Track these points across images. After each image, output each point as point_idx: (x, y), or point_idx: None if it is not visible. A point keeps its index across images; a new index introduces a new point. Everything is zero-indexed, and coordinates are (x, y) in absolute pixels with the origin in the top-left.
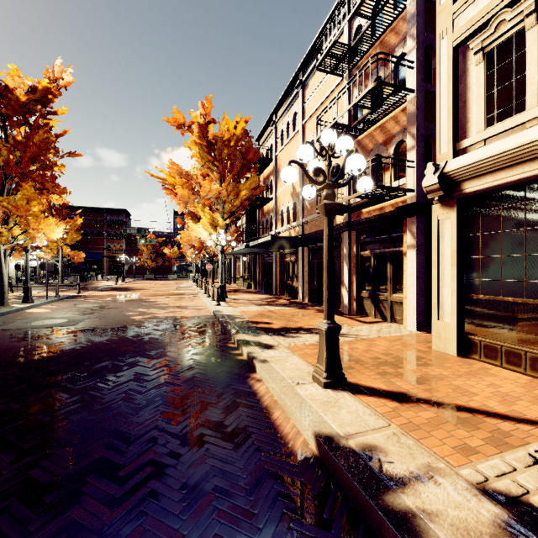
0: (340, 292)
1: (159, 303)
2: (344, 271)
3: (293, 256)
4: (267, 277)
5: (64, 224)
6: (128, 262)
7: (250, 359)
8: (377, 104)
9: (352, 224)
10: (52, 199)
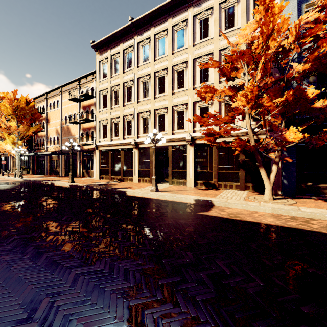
0: (77, 171)
1: None
2: (78, 164)
3: (57, 158)
4: (40, 167)
5: None
6: None
7: (52, 183)
8: (86, 120)
9: (81, 150)
10: None
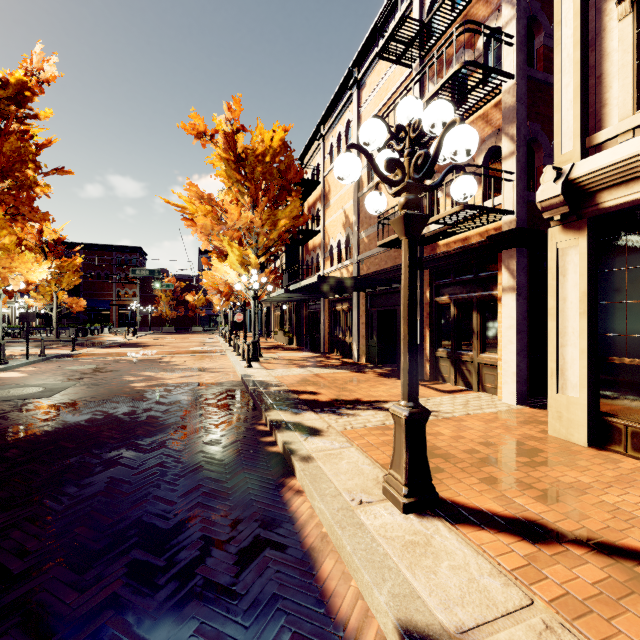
0: None
1: (173, 363)
2: None
3: (346, 304)
4: (313, 330)
5: (48, 262)
6: (142, 312)
7: (287, 453)
8: (462, 97)
9: (425, 261)
10: (44, 233)
